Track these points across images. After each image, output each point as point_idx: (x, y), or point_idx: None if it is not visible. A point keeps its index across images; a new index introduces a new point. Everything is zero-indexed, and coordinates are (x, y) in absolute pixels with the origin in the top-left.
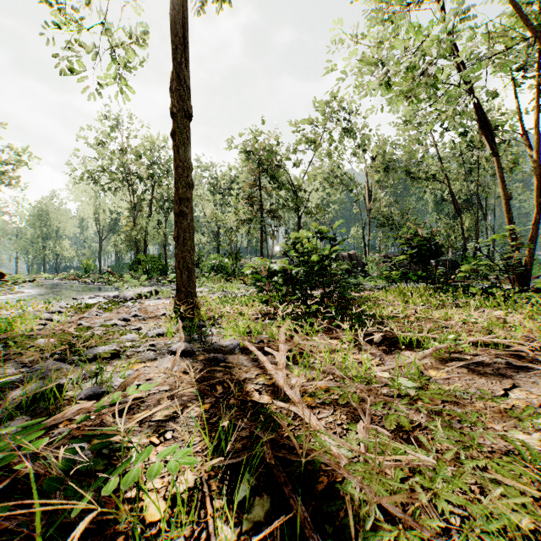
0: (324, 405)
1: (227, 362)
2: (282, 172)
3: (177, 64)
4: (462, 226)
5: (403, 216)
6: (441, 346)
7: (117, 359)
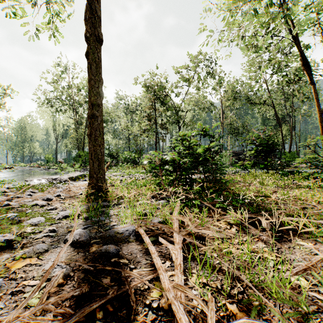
0: None
1: (120, 255)
2: (169, 99)
3: None
4: (282, 133)
5: (244, 128)
6: None
7: (8, 250)
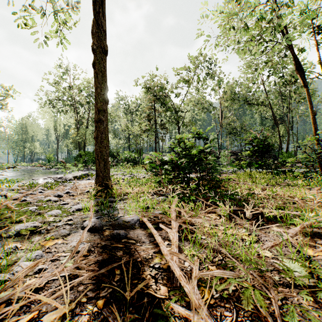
0: (223, 301)
1: (128, 237)
2: (168, 100)
3: (96, 14)
4: (279, 133)
5: (242, 128)
6: (306, 223)
7: (38, 234)
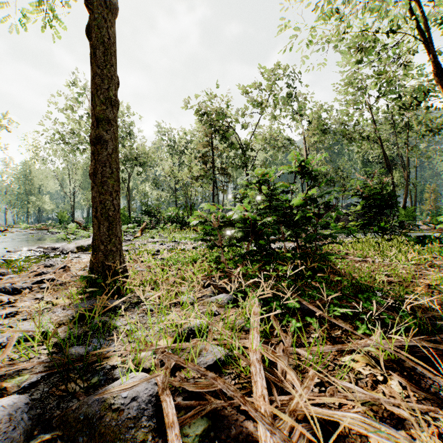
0: None
1: None
2: (232, 131)
3: None
4: (393, 181)
5: (337, 174)
6: None
7: None
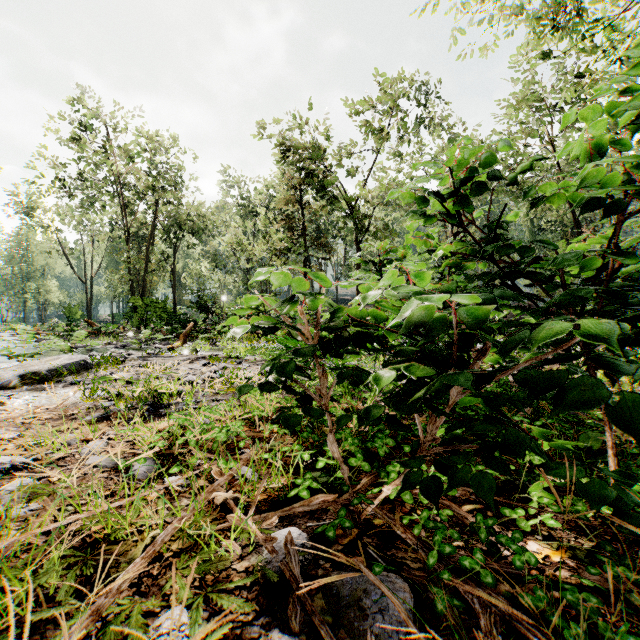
0: None
1: None
2: (335, 176)
3: None
4: None
5: None
6: None
7: None
